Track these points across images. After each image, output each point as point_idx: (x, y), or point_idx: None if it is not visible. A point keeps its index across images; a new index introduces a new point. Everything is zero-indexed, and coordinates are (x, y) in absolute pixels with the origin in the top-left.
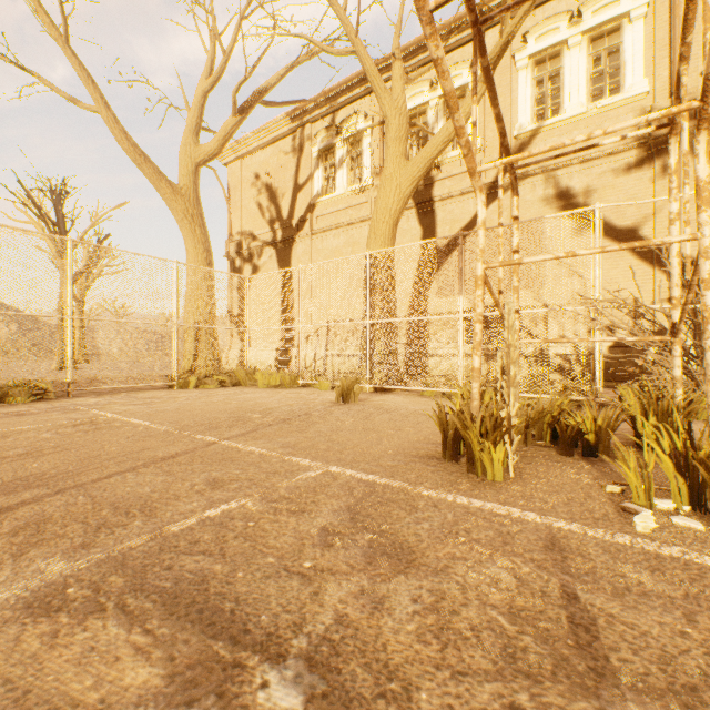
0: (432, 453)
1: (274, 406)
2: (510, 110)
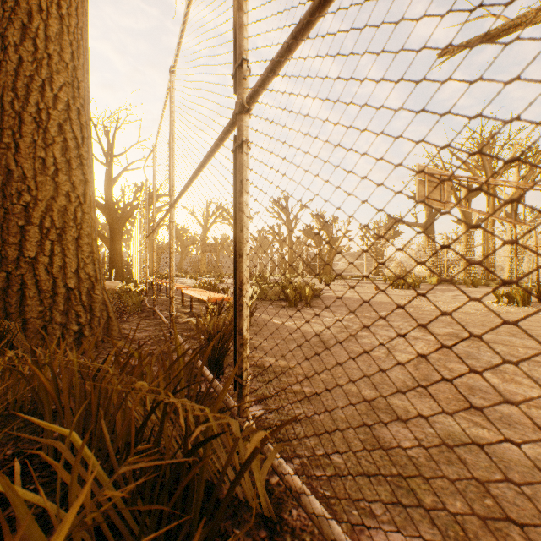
0: None
1: None
2: None
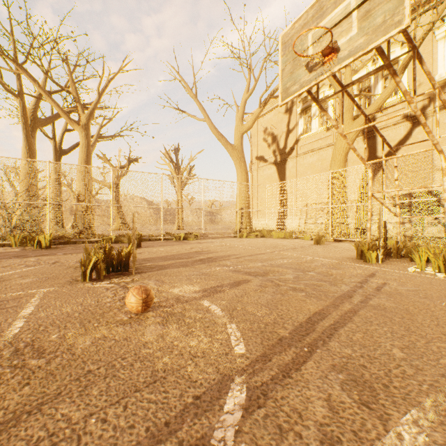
0: (353, 258)
1: (286, 244)
2: (431, 67)
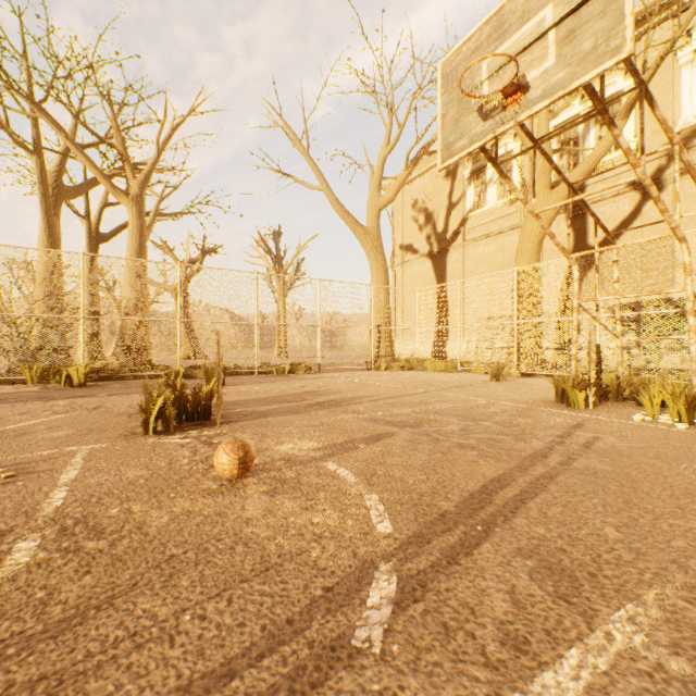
0: (550, 401)
1: (447, 380)
2: (671, 107)
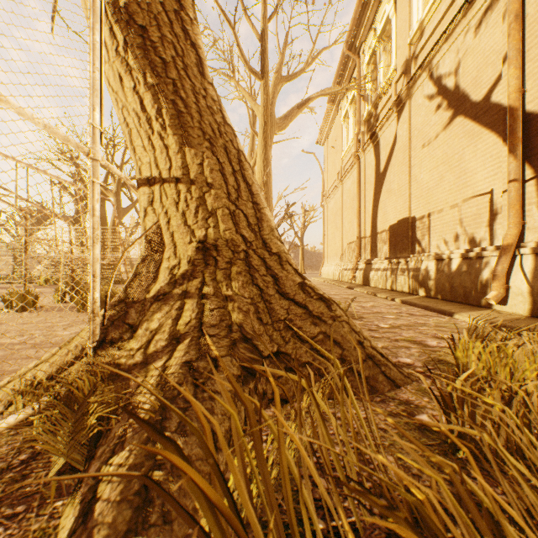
0: None
1: None
2: (408, 19)
